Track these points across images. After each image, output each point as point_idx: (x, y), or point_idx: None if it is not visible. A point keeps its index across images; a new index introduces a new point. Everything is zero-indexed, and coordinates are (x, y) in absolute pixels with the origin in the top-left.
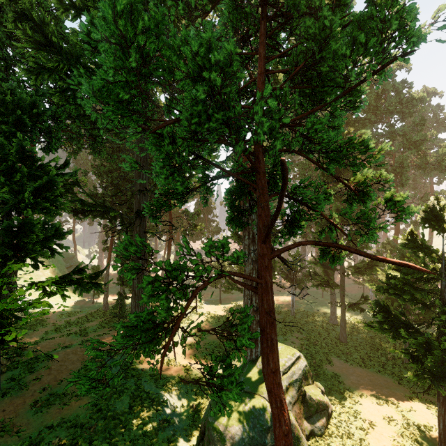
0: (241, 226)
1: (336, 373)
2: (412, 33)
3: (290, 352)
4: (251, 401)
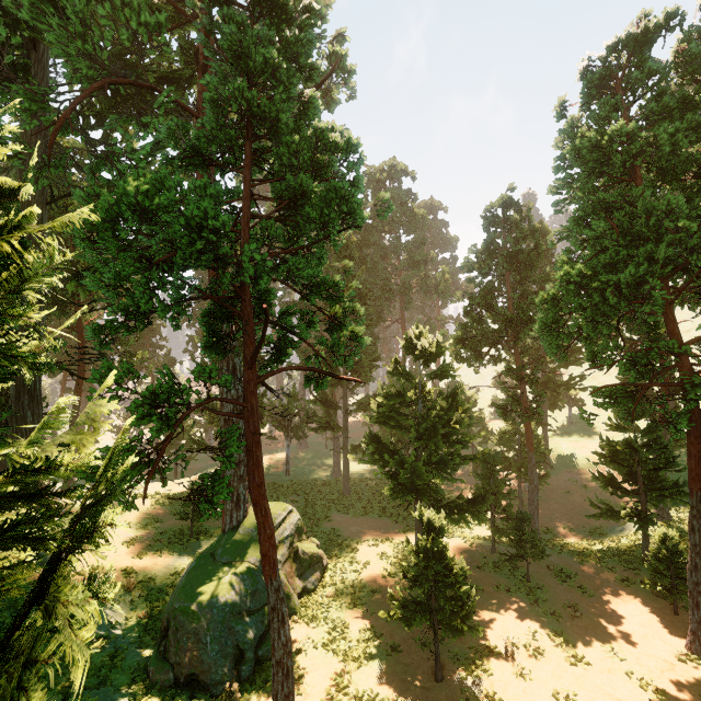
0: (223, 353)
1: (336, 528)
2: (358, 216)
3: (281, 508)
4: (233, 570)
